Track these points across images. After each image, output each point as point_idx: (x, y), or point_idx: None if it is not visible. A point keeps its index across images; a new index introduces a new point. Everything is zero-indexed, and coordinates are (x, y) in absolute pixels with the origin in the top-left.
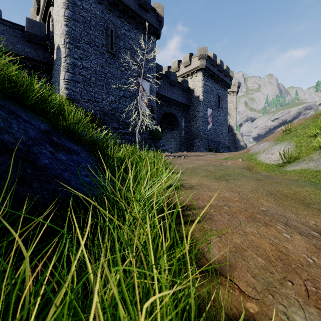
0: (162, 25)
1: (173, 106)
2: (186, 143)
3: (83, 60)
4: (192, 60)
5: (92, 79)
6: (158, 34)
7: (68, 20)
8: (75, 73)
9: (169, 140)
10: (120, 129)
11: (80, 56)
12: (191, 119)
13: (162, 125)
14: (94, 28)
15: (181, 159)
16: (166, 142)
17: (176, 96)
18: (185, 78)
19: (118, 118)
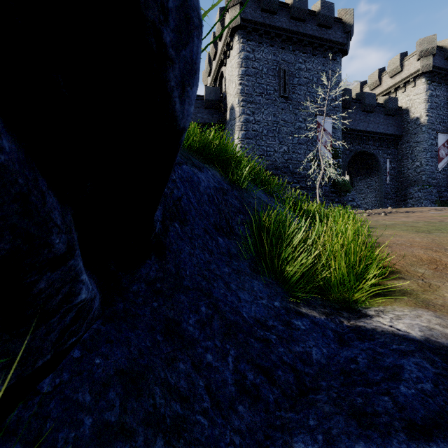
0: (351, 35)
1: (370, 141)
2: (394, 194)
3: (255, 114)
4: (405, 63)
5: (263, 132)
6: (345, 50)
7: (242, 78)
8: (248, 130)
9: (362, 191)
10: (294, 183)
11: (252, 111)
12: (404, 155)
13: (351, 171)
14: (266, 76)
15: (380, 217)
16: (358, 195)
17: (374, 125)
18: (392, 95)
19: (291, 171)
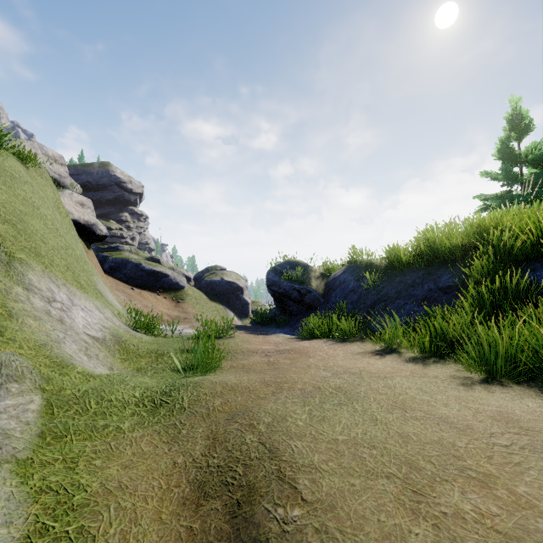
0: None
1: None
2: None
3: None
4: None
5: None
6: None
7: None
8: None
9: None
10: None
11: None
12: None
13: None
14: None
15: None
16: None
17: None
18: None
19: None
